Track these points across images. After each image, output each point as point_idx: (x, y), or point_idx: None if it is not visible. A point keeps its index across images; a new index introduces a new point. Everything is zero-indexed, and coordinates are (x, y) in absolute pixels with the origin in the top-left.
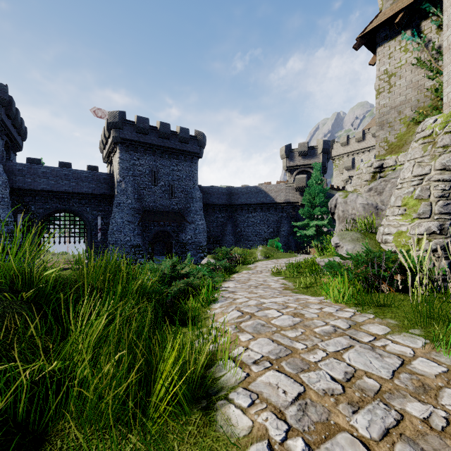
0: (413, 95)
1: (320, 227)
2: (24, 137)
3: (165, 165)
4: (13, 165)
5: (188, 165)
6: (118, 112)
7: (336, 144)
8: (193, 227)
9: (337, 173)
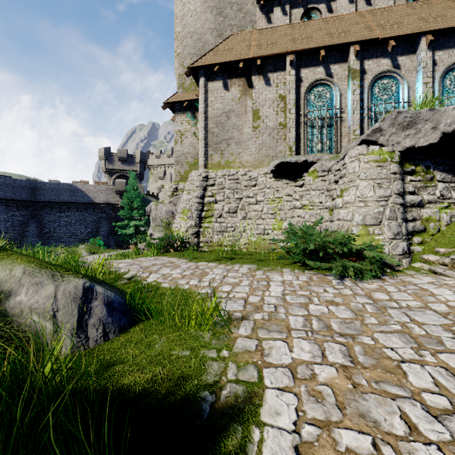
0: (192, 150)
1: (138, 227)
2: None
3: None
4: None
5: None
6: None
7: (152, 155)
8: None
9: (152, 180)
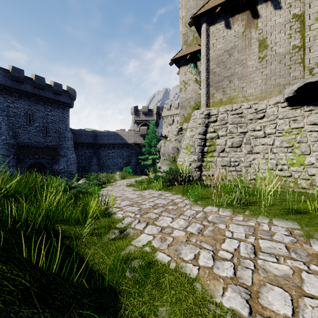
0: (194, 95)
1: (154, 160)
2: None
3: (40, 110)
4: None
5: (61, 112)
6: None
7: (164, 109)
8: (65, 159)
9: (165, 126)
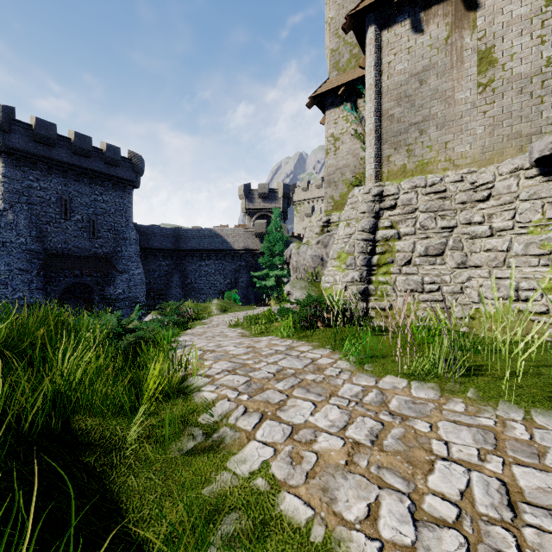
0: (352, 161)
1: (280, 278)
2: None
3: (84, 193)
4: None
5: (119, 195)
6: (0, 106)
7: (297, 188)
8: (126, 277)
9: (298, 219)
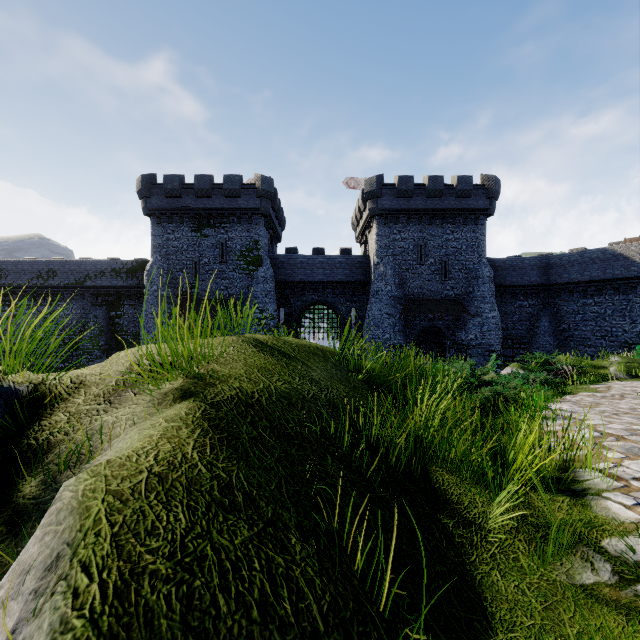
0: None
1: None
2: (283, 227)
3: (436, 235)
4: (276, 258)
5: (470, 229)
6: (375, 177)
7: None
8: (478, 321)
9: None
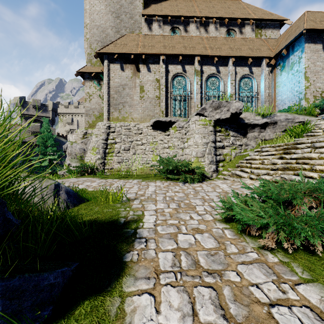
0: (98, 107)
1: (52, 161)
2: None
3: None
4: None
5: None
6: None
7: (61, 105)
8: None
9: (61, 124)
